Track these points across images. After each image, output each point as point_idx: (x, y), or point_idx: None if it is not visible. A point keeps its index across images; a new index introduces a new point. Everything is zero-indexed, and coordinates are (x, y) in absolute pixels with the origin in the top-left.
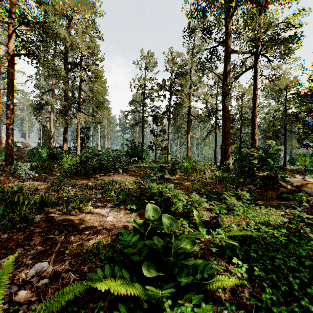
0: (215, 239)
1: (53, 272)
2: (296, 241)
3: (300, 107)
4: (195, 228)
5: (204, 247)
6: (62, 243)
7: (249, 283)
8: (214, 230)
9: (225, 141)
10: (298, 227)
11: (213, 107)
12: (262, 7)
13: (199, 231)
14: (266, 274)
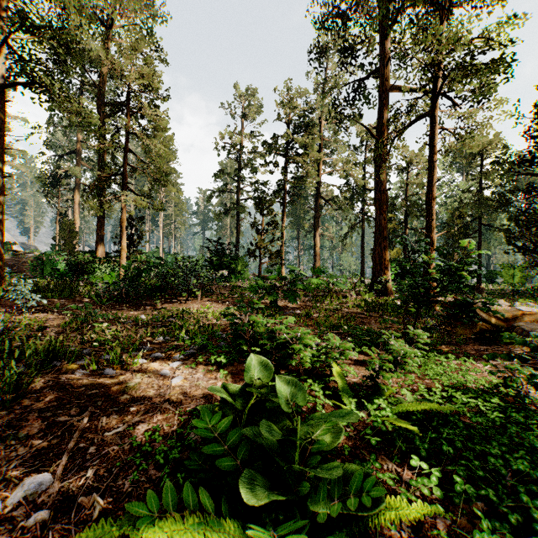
0: (374, 420)
1: (60, 494)
2: (521, 420)
3: (505, 186)
4: (336, 398)
5: (354, 435)
6: (83, 433)
7: (450, 513)
8: (370, 401)
9: (379, 242)
10: (520, 393)
11: (359, 184)
12: (445, 11)
13: (343, 402)
14: (474, 487)
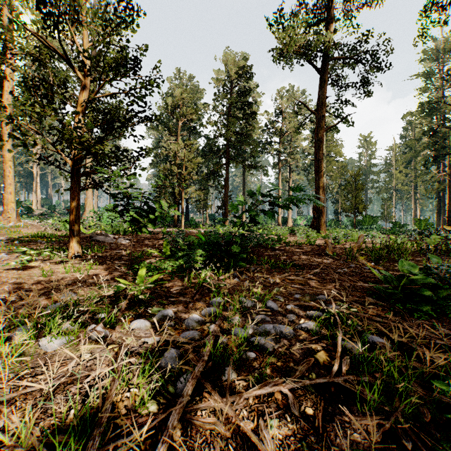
0: None
1: None
2: None
3: None
4: None
5: None
6: None
7: None
8: None
9: (439, 214)
10: None
11: None
12: None
13: None
14: None
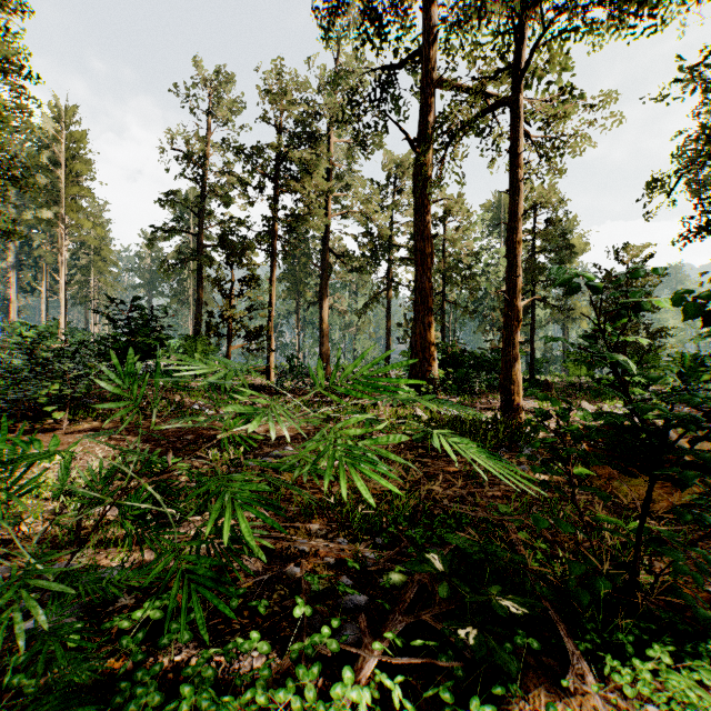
0: None
1: None
2: None
3: (560, 251)
4: None
5: None
6: None
7: None
8: None
9: (422, 316)
10: None
11: (385, 235)
12: None
13: None
14: None
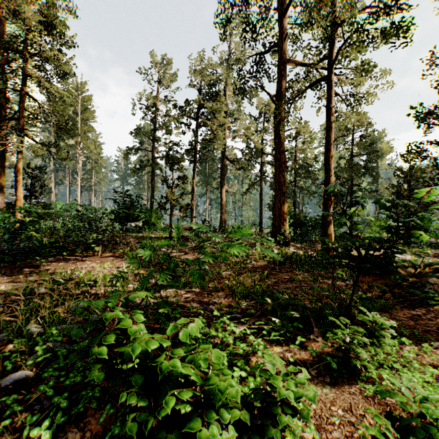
0: None
1: None
2: None
3: (369, 155)
4: None
5: None
6: None
7: None
8: None
9: (279, 197)
10: None
11: (259, 148)
12: None
13: None
14: None
